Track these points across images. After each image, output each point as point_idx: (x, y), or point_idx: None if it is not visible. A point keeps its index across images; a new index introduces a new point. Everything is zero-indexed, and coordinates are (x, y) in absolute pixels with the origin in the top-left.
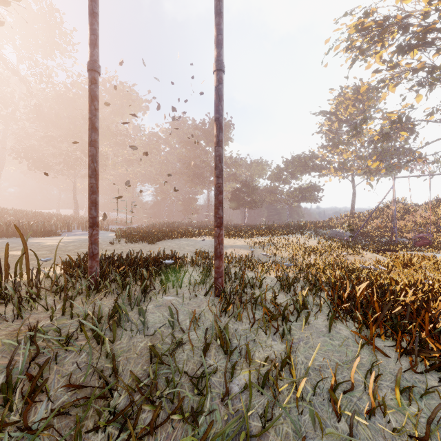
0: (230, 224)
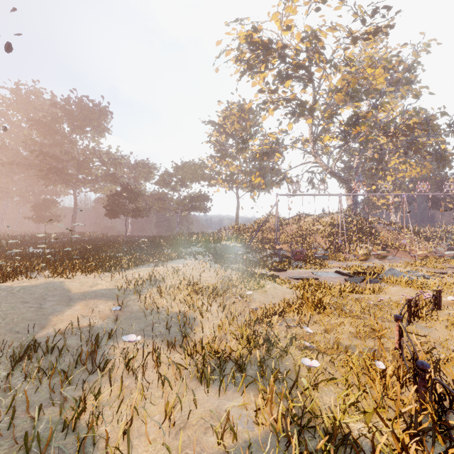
0: (106, 236)
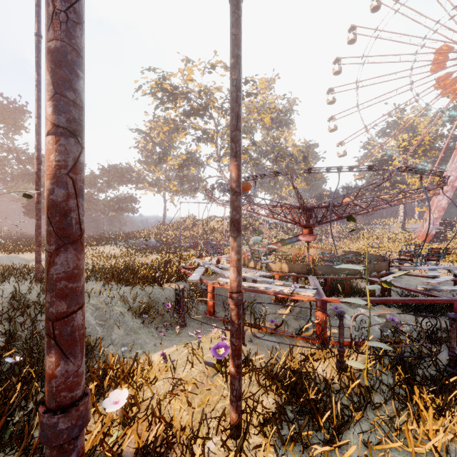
0: (26, 235)
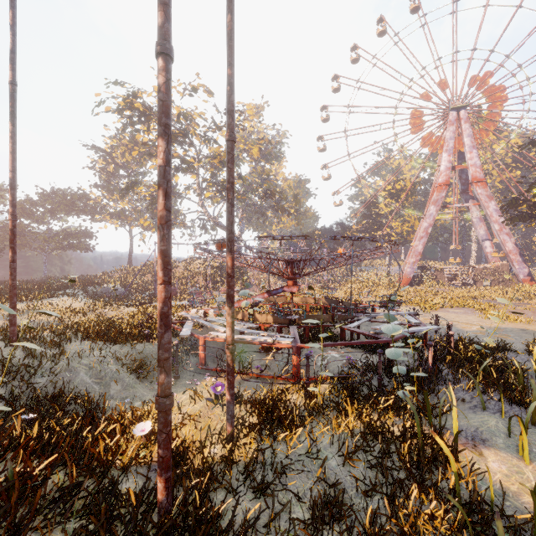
0: None
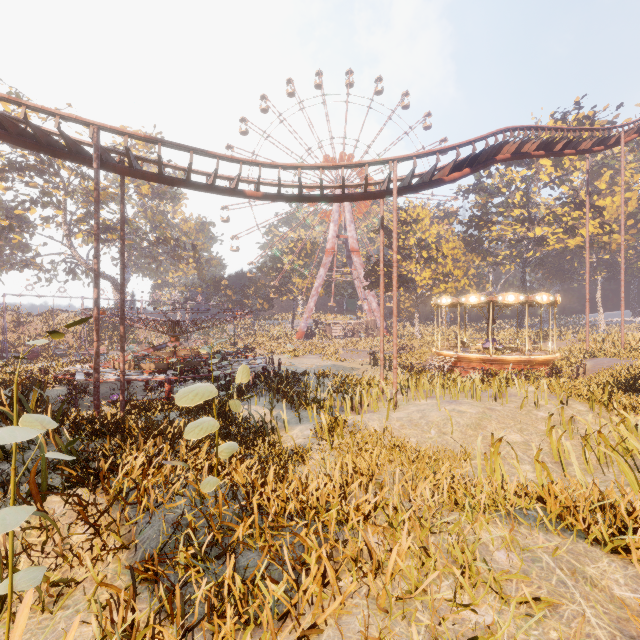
0: None
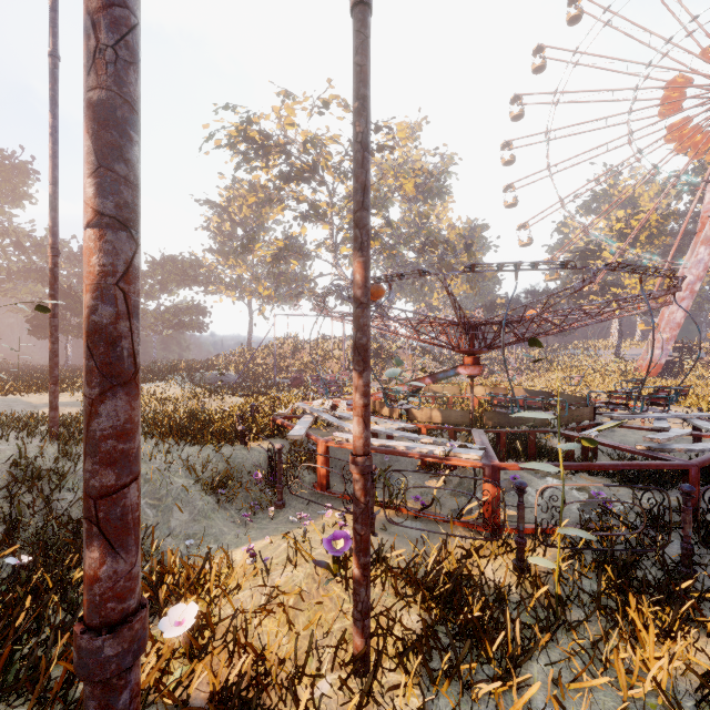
0: (31, 366)
